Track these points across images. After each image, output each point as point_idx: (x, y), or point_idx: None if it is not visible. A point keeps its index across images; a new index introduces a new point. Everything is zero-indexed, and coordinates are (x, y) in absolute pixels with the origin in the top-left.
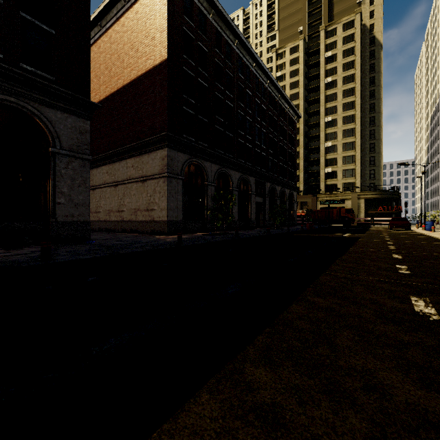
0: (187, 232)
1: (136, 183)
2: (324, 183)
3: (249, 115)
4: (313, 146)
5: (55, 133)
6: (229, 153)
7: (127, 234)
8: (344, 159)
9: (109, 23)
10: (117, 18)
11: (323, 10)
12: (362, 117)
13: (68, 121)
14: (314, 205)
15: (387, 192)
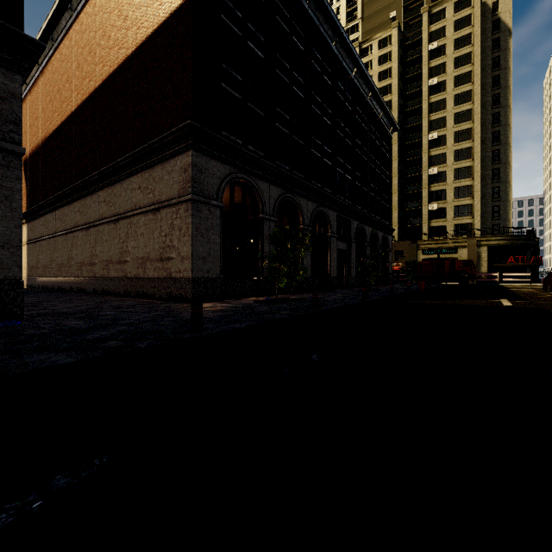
0: (228, 296)
1: (144, 216)
2: (428, 225)
3: (328, 115)
4: (412, 173)
5: None
6: (298, 171)
7: (129, 299)
8: (456, 192)
9: None
10: None
11: None
12: (482, 133)
13: None
14: (414, 255)
15: (520, 236)
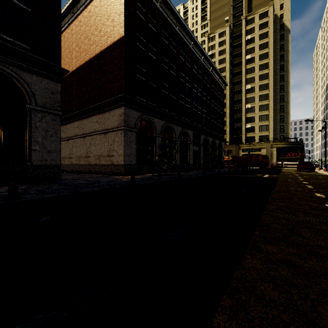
0: (139, 173)
1: (100, 135)
2: (245, 136)
3: (188, 82)
4: (237, 107)
5: (31, 92)
6: (173, 112)
7: (93, 174)
8: (260, 117)
9: (79, 10)
10: (85, 6)
11: (244, 4)
12: (274, 85)
13: (42, 83)
14: (237, 152)
15: (293, 142)
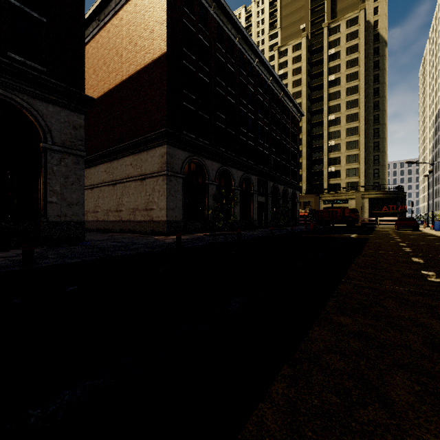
0: (187, 232)
1: (135, 182)
2: (327, 183)
3: (252, 112)
4: (316, 144)
5: (46, 127)
6: (231, 151)
7: (125, 234)
8: (347, 158)
9: (107, 17)
10: (116, 12)
11: (326, 7)
12: (366, 116)
13: (60, 115)
14: (317, 204)
15: (392, 191)
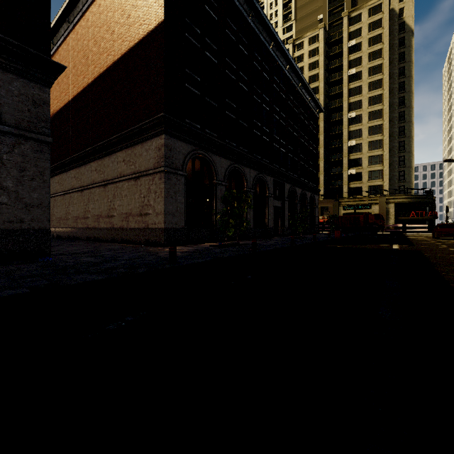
0: (190, 242)
1: (128, 182)
2: (347, 187)
3: (267, 103)
4: (335, 145)
5: None
6: (243, 147)
7: (116, 244)
8: (369, 160)
9: None
10: None
11: None
12: (390, 113)
13: (14, 85)
14: (336, 210)
15: (420, 195)
